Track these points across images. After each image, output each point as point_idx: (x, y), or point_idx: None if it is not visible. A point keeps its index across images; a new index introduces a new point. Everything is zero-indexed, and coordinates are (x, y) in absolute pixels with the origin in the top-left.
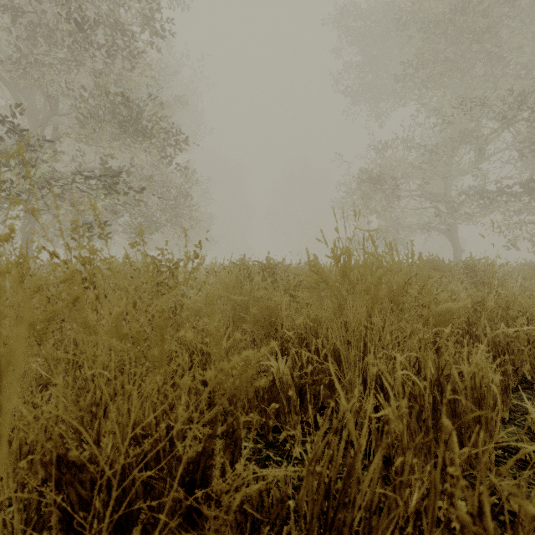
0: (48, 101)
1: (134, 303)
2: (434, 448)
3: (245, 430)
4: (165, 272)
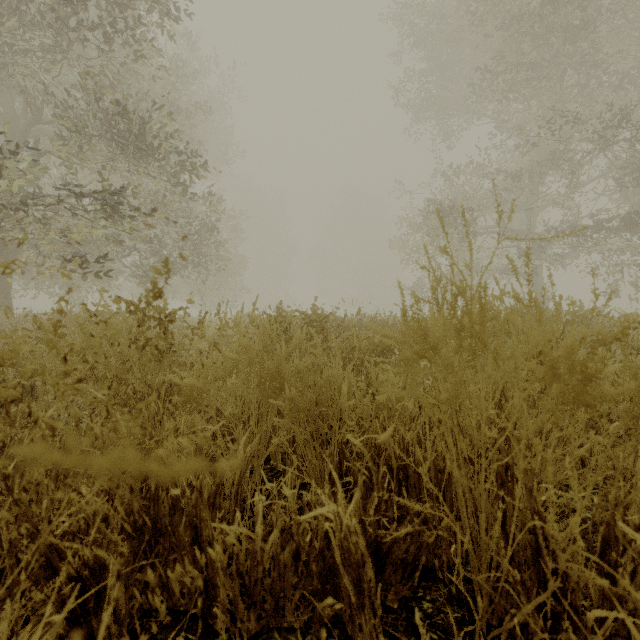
0: (29, 104)
1: (7, 403)
2: None
3: None
4: (154, 326)
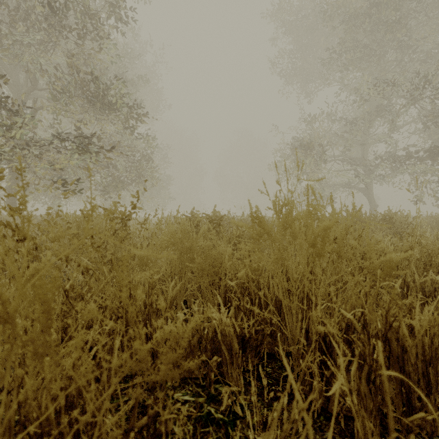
0: (29, 77)
1: (66, 257)
2: (380, 405)
3: (170, 425)
4: (119, 223)
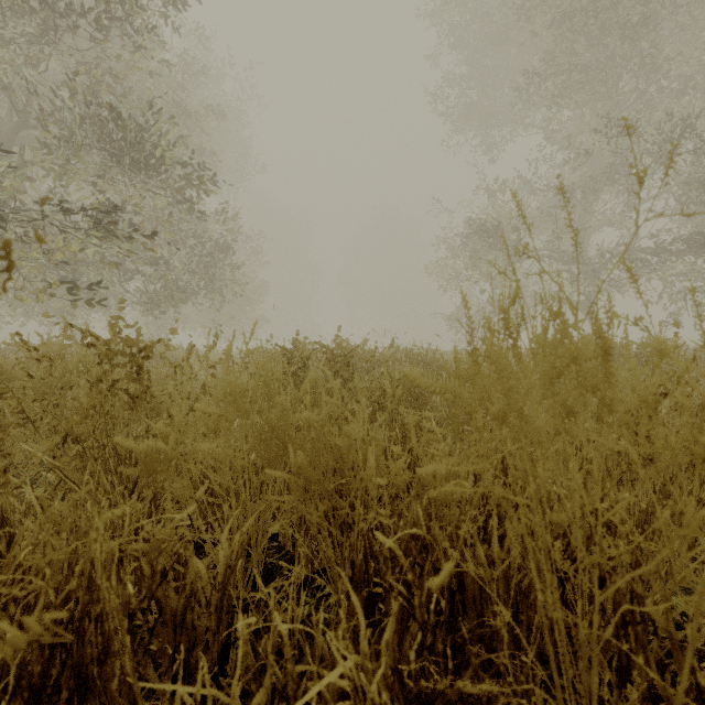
0: (13, 105)
1: None
2: None
3: None
4: (124, 364)
